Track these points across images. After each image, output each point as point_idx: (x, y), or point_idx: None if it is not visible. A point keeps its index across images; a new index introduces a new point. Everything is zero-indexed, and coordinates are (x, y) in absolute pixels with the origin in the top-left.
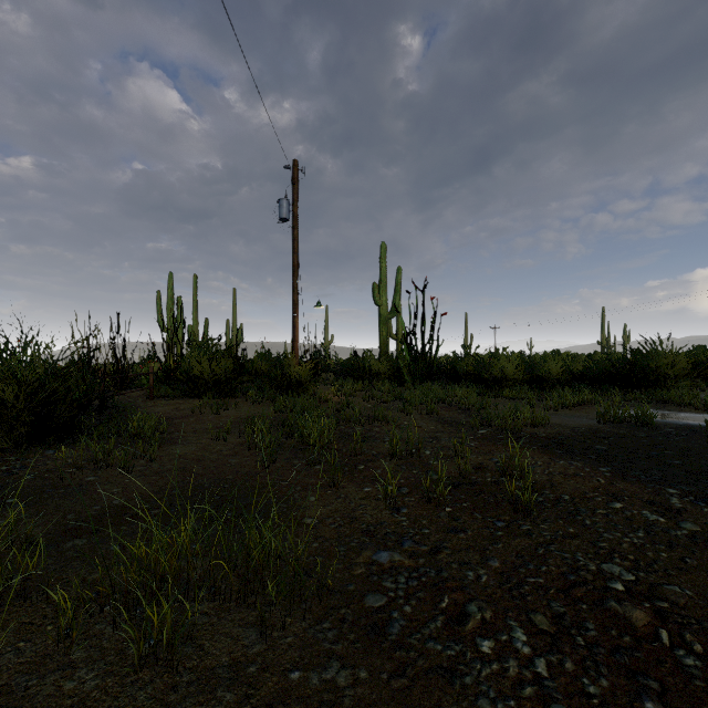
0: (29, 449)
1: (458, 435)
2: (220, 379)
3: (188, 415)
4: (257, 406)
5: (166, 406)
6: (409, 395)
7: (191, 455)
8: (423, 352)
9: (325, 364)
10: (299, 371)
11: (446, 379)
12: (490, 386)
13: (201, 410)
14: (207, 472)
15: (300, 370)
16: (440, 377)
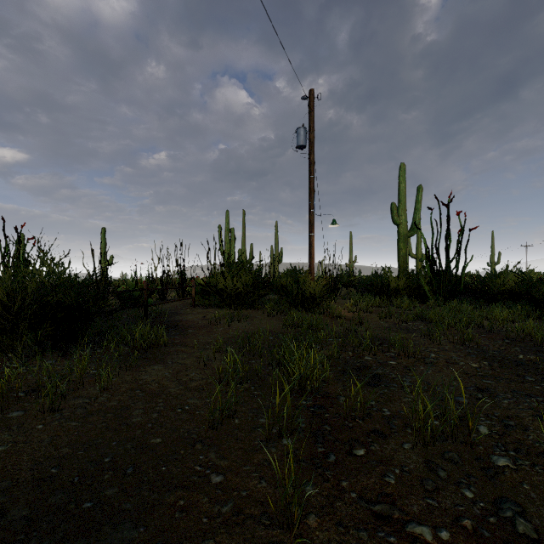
0: (42, 355)
1: (525, 389)
2: (242, 293)
3: (206, 325)
4: (270, 319)
5: (198, 314)
6: (433, 315)
7: (155, 384)
8: (447, 268)
9: (347, 280)
10: (313, 286)
11: (475, 297)
12: (543, 308)
13: (220, 321)
14: (138, 424)
15: (314, 285)
16: (468, 295)
